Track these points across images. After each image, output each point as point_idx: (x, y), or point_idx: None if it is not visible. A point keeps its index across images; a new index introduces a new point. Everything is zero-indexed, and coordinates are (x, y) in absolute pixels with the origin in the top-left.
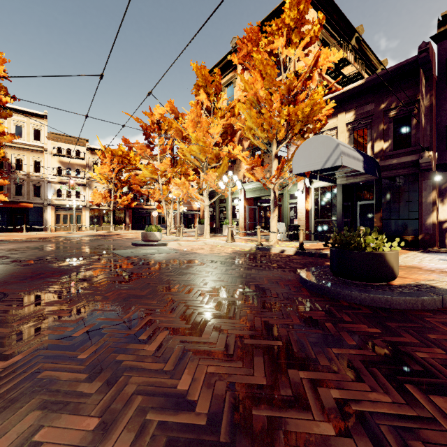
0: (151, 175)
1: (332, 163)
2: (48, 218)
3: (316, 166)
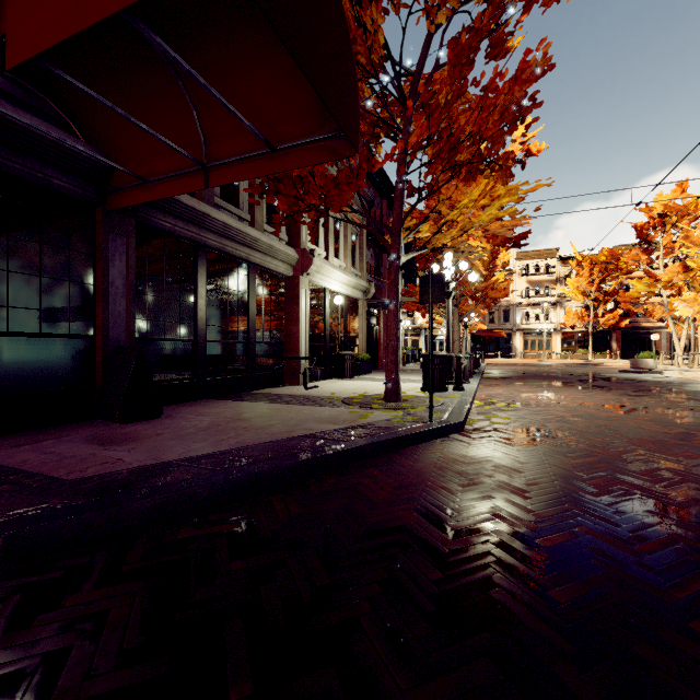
0: (647, 289)
1: None
2: (516, 344)
3: None
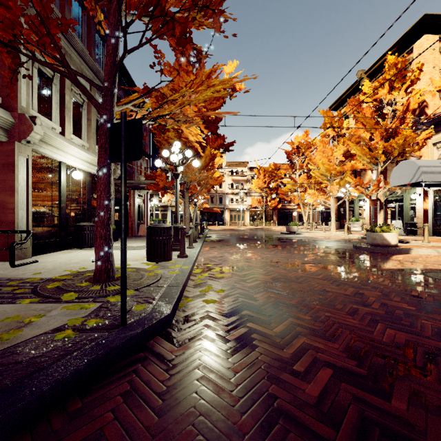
0: (292, 187)
1: (415, 179)
2: (226, 217)
3: (405, 181)
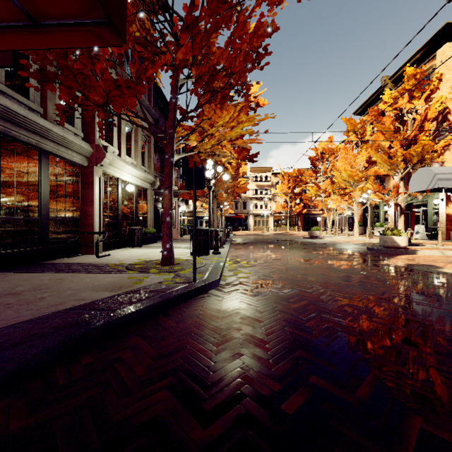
0: (315, 193)
1: (431, 186)
2: (250, 222)
3: (422, 188)
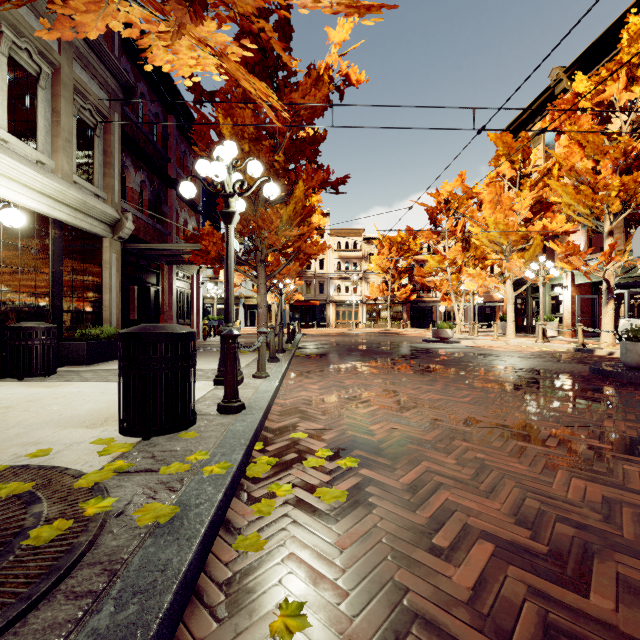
0: (438, 265)
1: None
2: (330, 314)
3: None
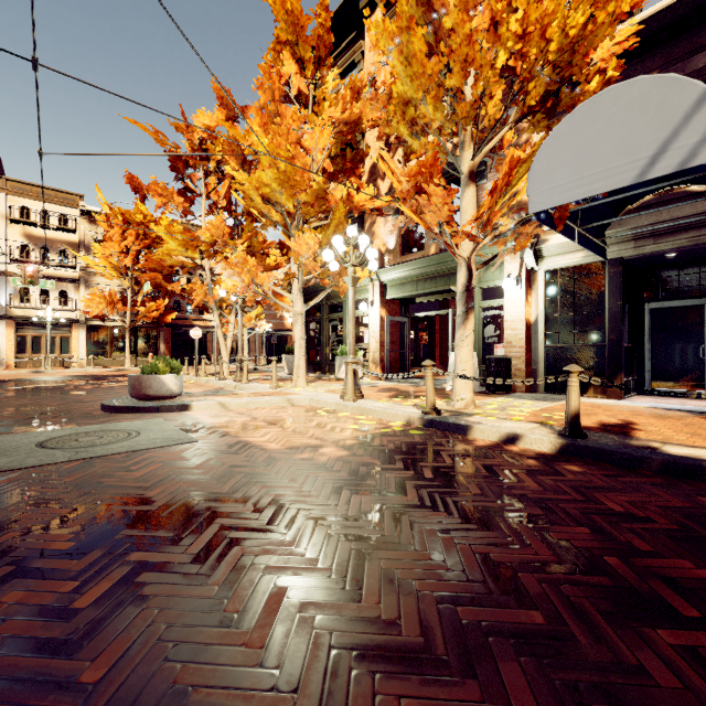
0: (184, 252)
1: (679, 158)
2: None
3: (613, 179)
